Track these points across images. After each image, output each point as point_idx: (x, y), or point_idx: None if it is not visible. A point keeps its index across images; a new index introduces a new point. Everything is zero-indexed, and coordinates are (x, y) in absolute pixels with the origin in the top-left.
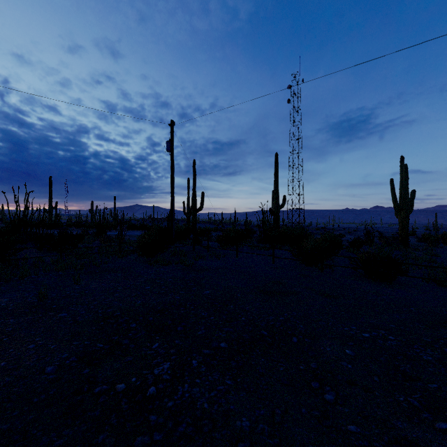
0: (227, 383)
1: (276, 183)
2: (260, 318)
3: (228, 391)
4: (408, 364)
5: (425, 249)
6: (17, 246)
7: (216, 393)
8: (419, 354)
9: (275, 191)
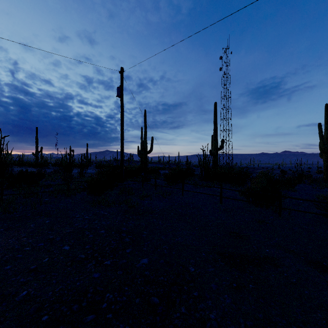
0: None
1: (216, 128)
2: None
3: None
4: None
5: None
6: None
7: None
8: None
9: (214, 135)
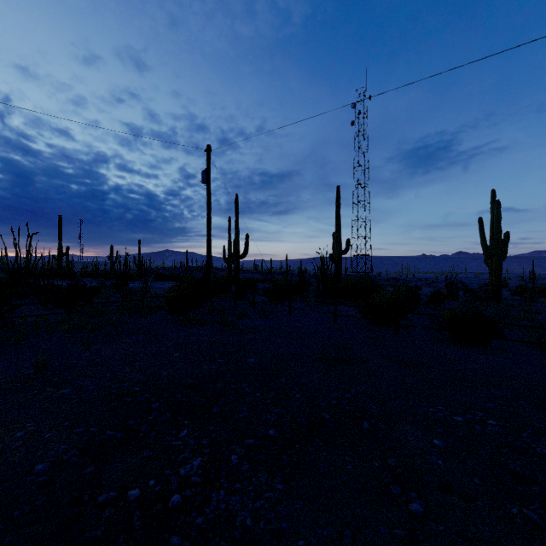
0: (277, 488)
1: (338, 223)
2: (319, 395)
3: (279, 500)
4: (519, 460)
5: (522, 305)
6: (16, 301)
7: (263, 504)
8: (531, 445)
9: (337, 232)
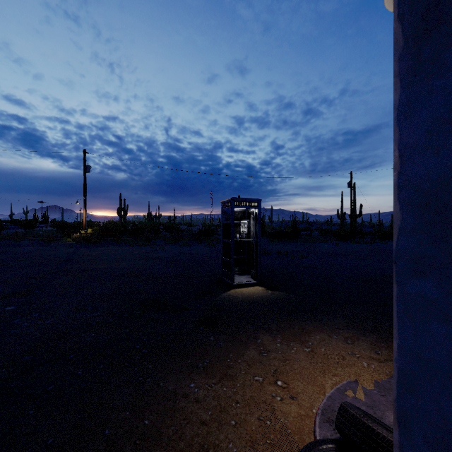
0: None
1: None
2: None
3: None
4: None
5: None
6: None
7: None
8: None
9: None
